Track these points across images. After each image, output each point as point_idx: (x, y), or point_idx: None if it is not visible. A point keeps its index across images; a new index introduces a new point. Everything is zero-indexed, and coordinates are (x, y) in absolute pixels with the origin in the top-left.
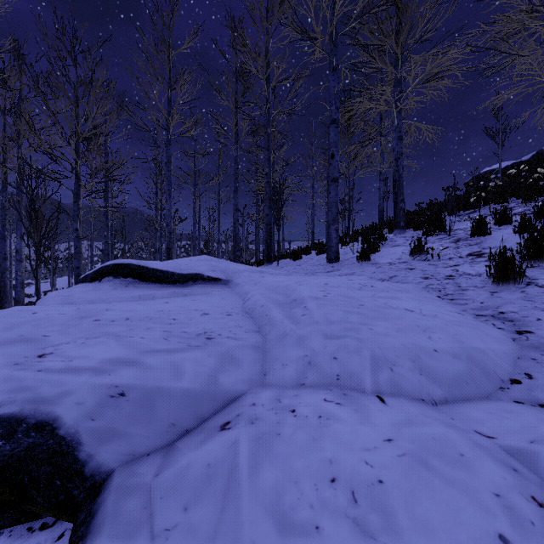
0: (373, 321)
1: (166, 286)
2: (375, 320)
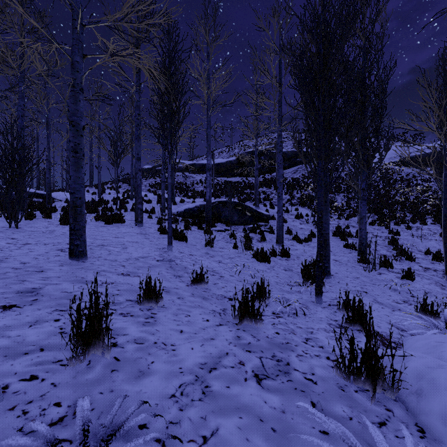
0: None
1: None
2: None
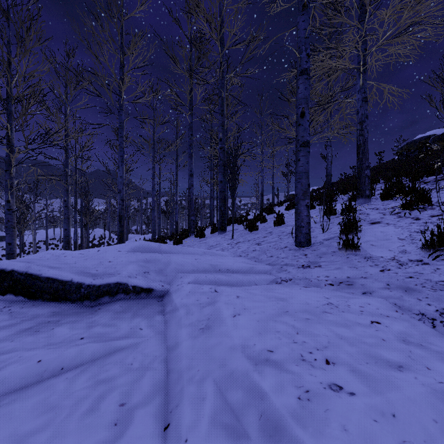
0: None
1: (65, 309)
2: None
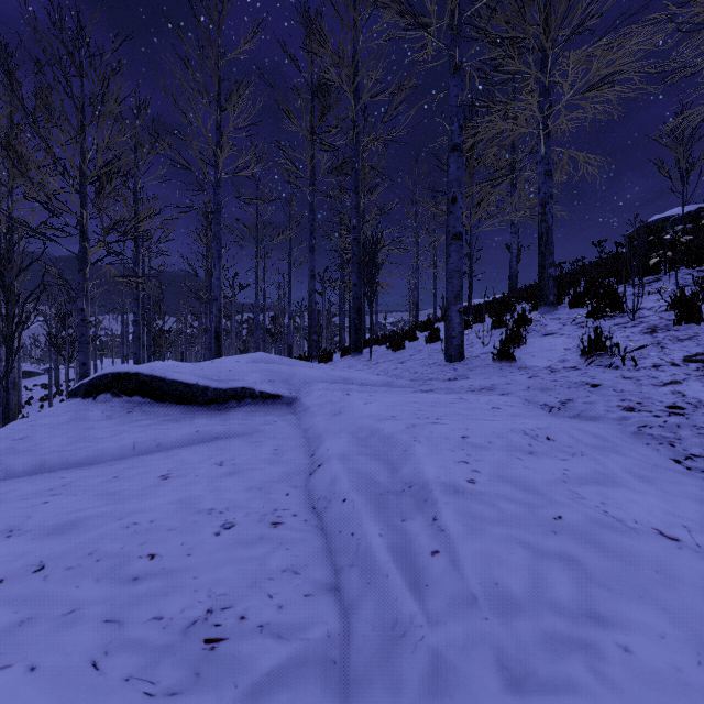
0: (614, 602)
1: (193, 410)
2: (615, 592)
